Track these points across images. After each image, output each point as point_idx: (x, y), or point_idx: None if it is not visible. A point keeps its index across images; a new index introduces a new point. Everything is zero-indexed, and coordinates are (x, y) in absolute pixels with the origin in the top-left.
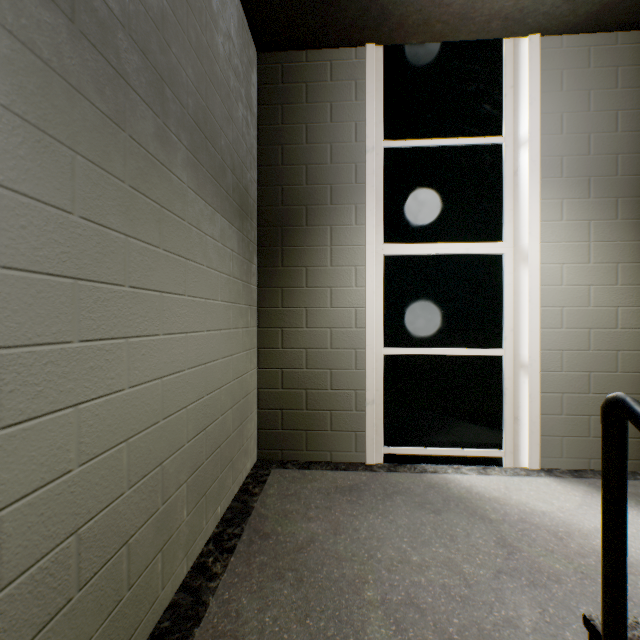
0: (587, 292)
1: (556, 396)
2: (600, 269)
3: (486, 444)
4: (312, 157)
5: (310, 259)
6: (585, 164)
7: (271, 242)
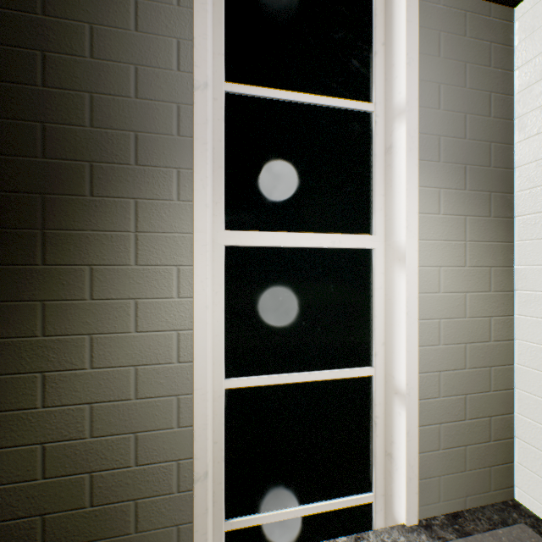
0: (463, 300)
1: (434, 428)
2: (475, 273)
3: (355, 488)
4: (102, 81)
5: (98, 252)
6: (462, 149)
7: (21, 220)
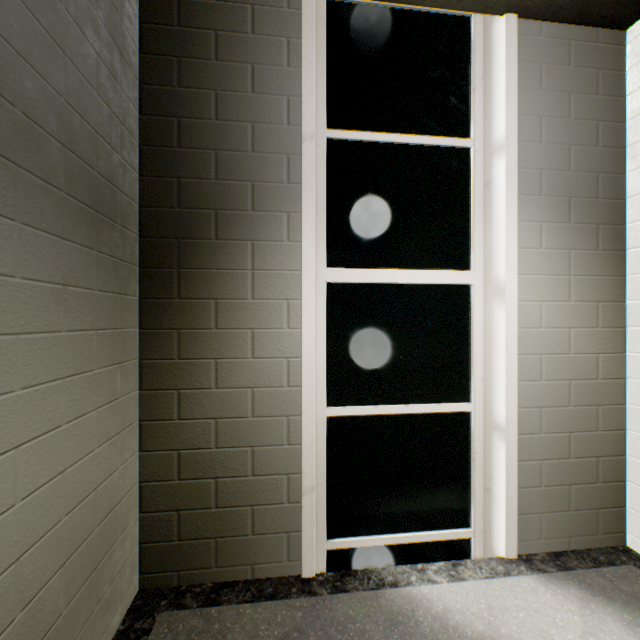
0: (567, 336)
1: (535, 464)
2: (581, 308)
3: (452, 523)
4: (225, 140)
5: (222, 288)
6: (565, 181)
7: (161, 261)
